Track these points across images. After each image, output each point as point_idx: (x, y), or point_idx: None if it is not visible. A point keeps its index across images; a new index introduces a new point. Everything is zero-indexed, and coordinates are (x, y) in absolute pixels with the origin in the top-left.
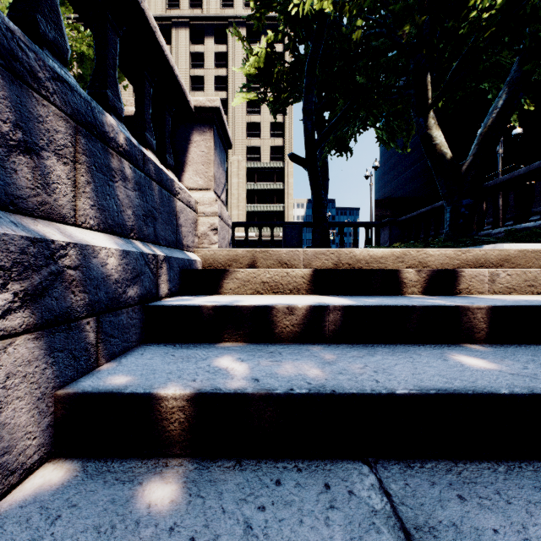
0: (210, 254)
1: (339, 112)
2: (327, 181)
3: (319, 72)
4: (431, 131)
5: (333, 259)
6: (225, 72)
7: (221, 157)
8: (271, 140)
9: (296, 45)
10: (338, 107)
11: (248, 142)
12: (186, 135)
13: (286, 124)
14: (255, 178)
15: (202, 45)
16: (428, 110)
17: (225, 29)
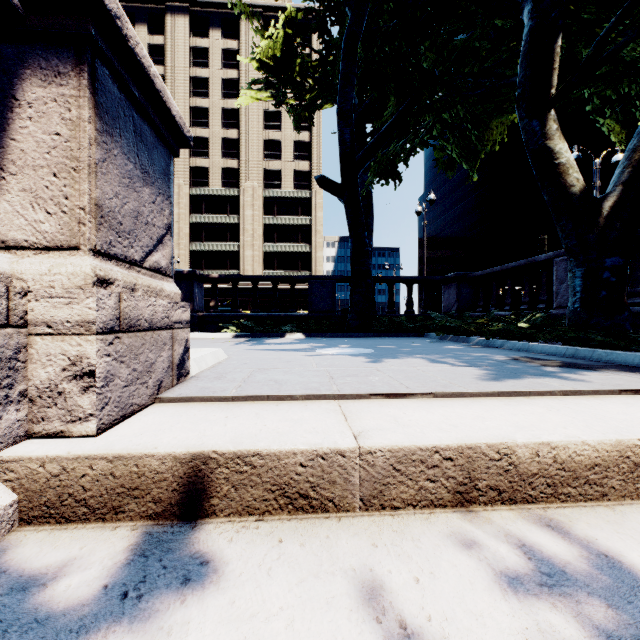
0: (46, 475)
1: (390, 119)
2: (371, 218)
3: (361, 59)
4: (552, 142)
5: (451, 477)
6: (236, 74)
7: (151, 162)
8: (295, 163)
9: (327, 22)
10: (388, 112)
11: (266, 164)
12: (0, 81)
13: (313, 144)
14: (275, 211)
15: (206, 38)
16: (548, 106)
17: (236, 19)
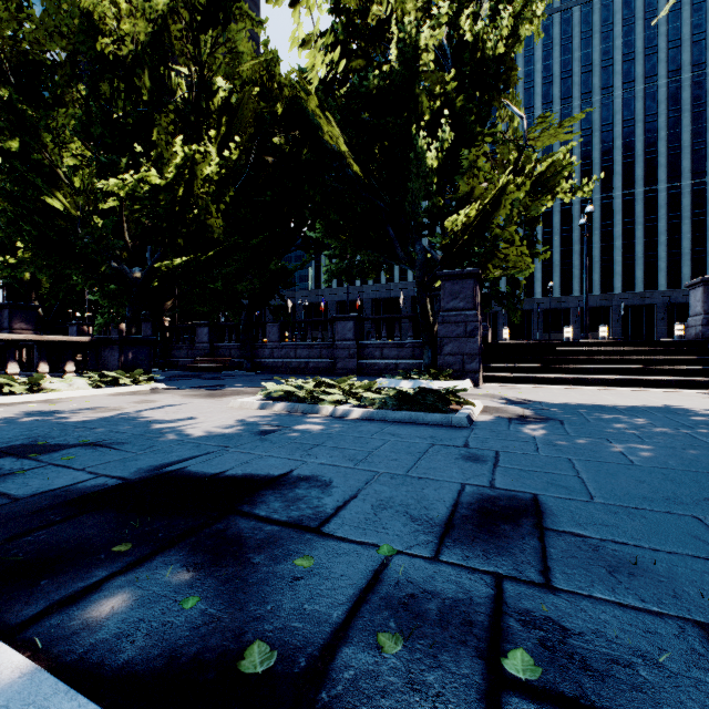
0: None
1: None
2: None
3: None
4: None
5: None
6: None
7: None
8: None
9: None
10: None
11: None
12: None
13: None
14: None
15: None
16: (34, 300)
17: None
